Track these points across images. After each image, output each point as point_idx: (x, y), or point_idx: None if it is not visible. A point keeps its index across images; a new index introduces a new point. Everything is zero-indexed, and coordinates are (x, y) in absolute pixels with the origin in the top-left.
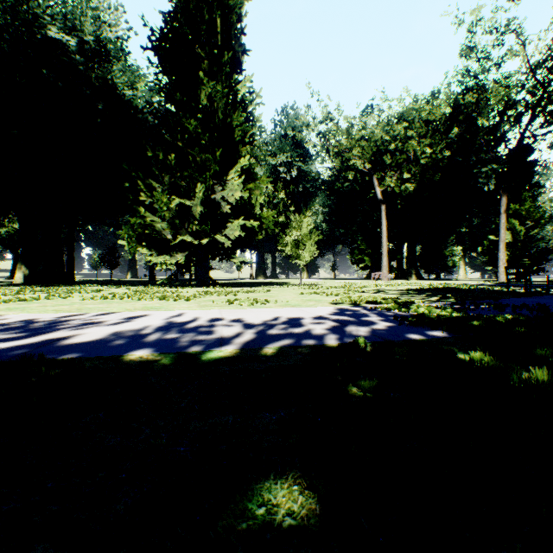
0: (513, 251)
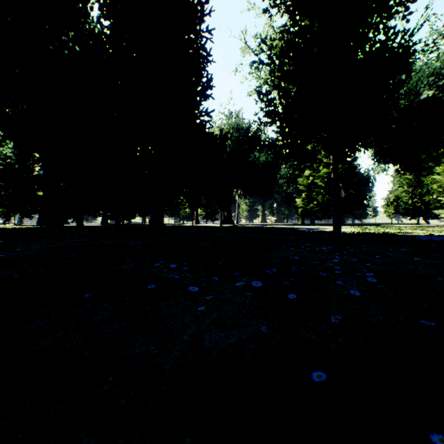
0: None
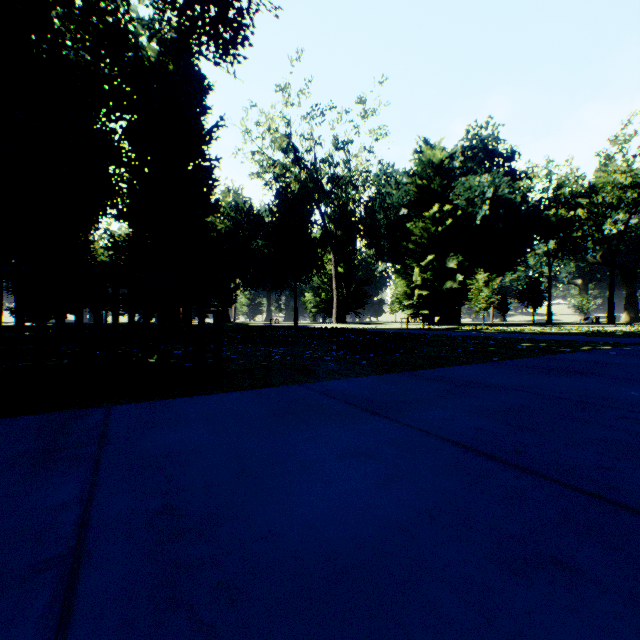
0: None
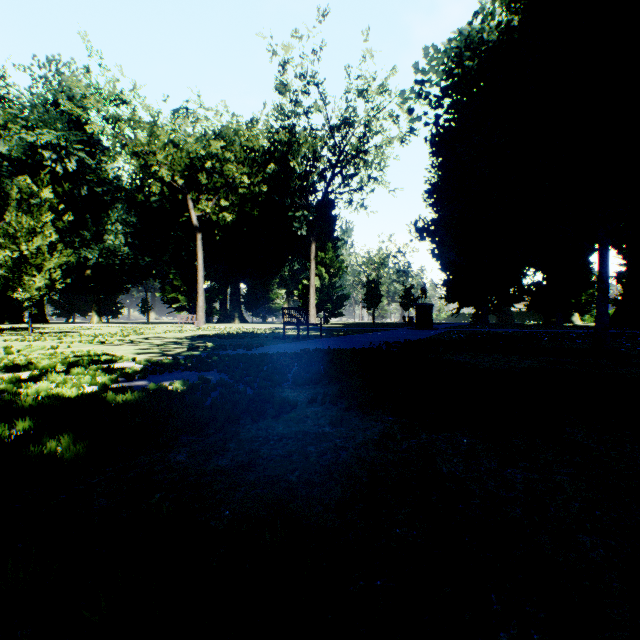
0: (321, 296)
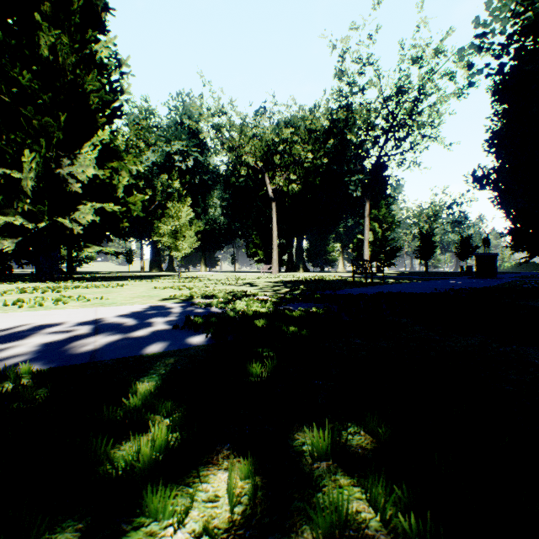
0: (374, 249)
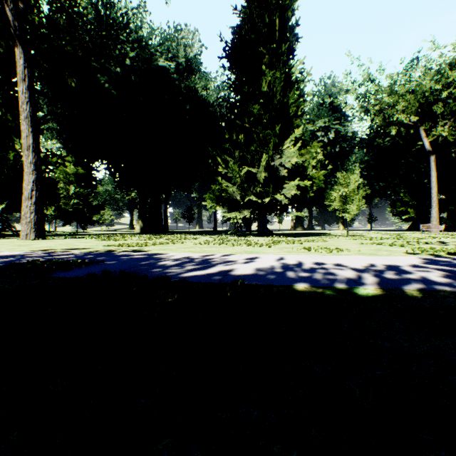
0: None
